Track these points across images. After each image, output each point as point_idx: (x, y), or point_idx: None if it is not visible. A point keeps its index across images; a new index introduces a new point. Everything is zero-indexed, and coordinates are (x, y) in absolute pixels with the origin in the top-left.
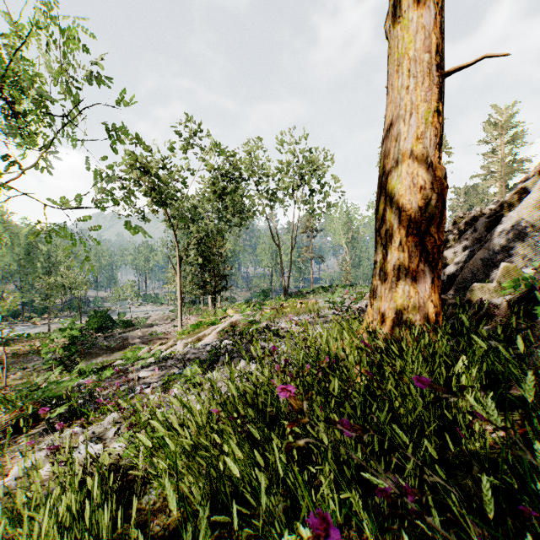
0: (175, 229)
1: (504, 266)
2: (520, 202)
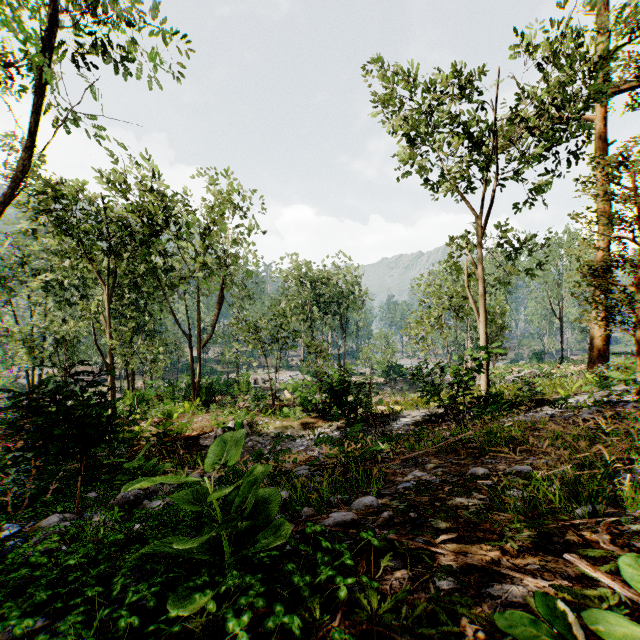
0: None
1: None
2: None
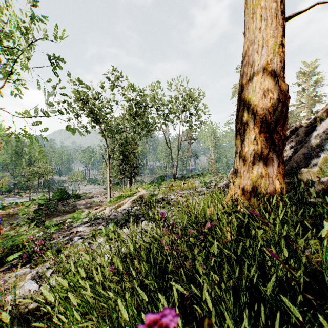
0: (106, 137)
1: (323, 156)
2: (327, 117)
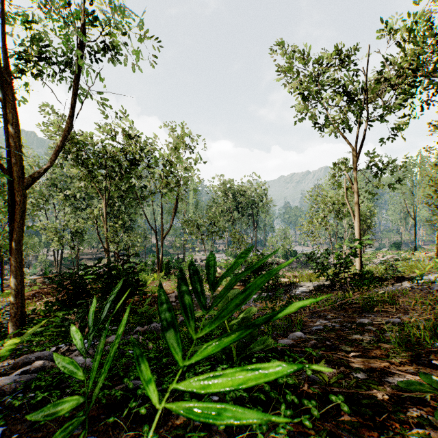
0: None
1: None
2: None
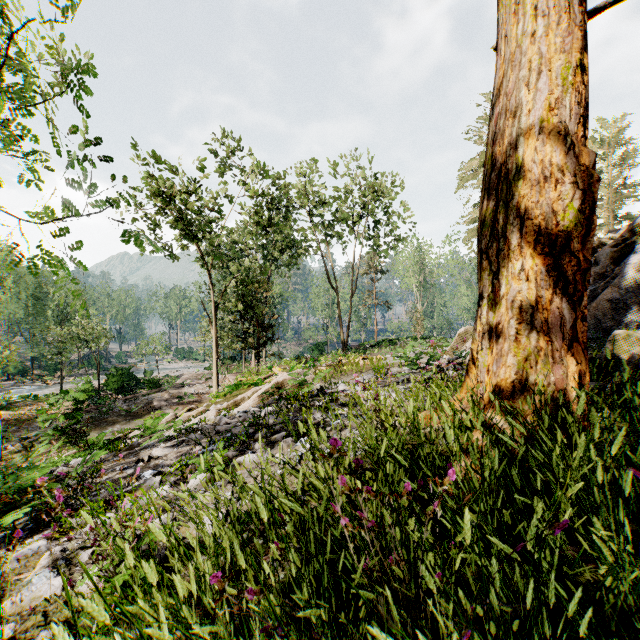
0: (209, 268)
1: None
2: None
